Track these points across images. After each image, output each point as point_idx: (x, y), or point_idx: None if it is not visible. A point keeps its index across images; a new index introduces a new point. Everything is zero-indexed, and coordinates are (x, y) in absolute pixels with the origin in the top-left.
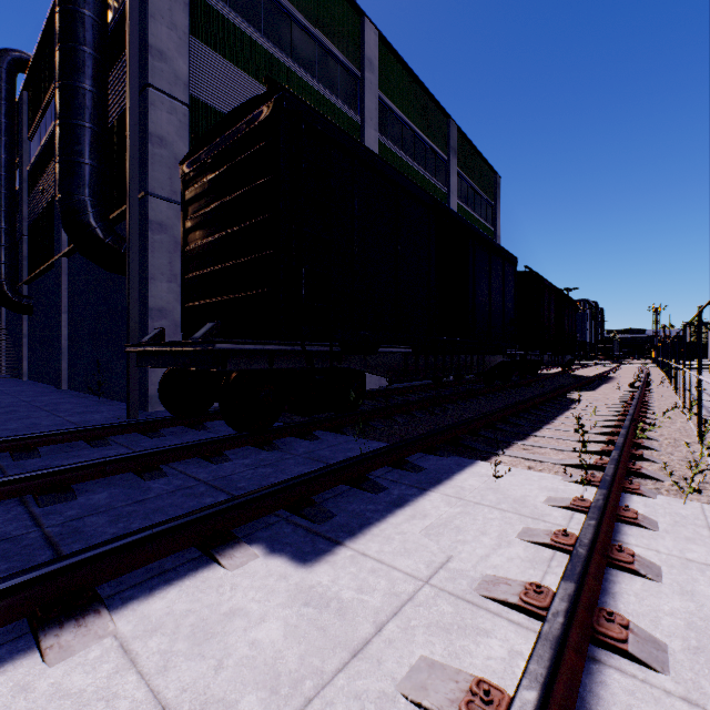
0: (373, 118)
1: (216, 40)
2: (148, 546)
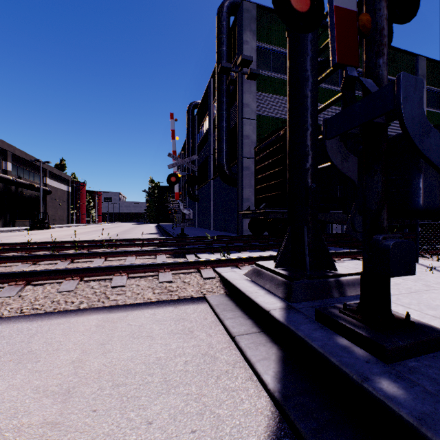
0: None
1: (266, 88)
2: (253, 247)
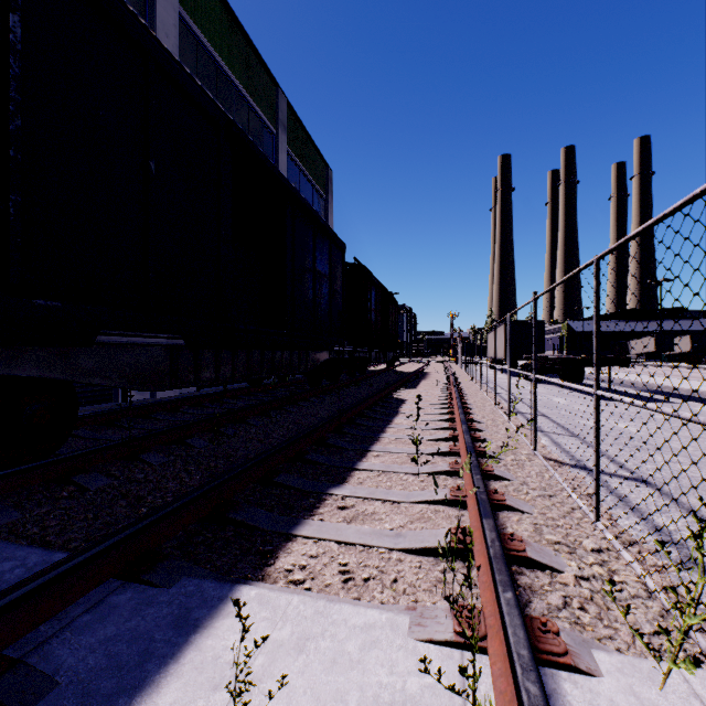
0: (170, 35)
1: None
2: None
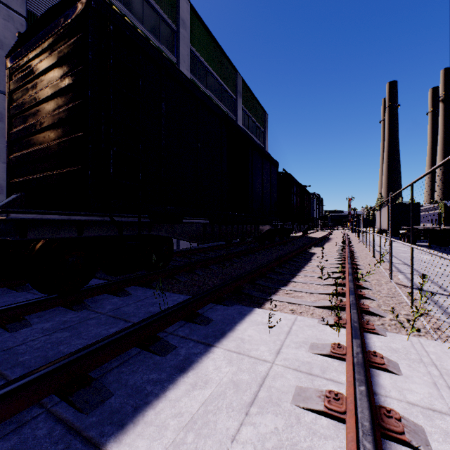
0: (185, 61)
1: None
2: None
